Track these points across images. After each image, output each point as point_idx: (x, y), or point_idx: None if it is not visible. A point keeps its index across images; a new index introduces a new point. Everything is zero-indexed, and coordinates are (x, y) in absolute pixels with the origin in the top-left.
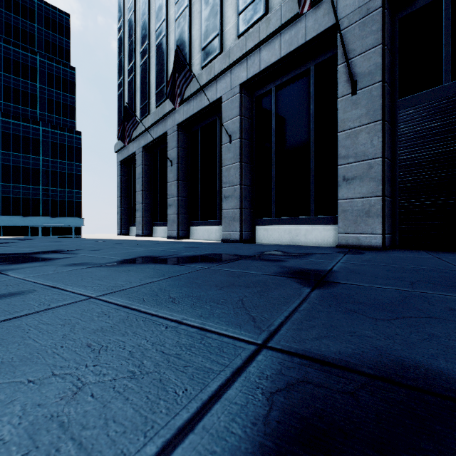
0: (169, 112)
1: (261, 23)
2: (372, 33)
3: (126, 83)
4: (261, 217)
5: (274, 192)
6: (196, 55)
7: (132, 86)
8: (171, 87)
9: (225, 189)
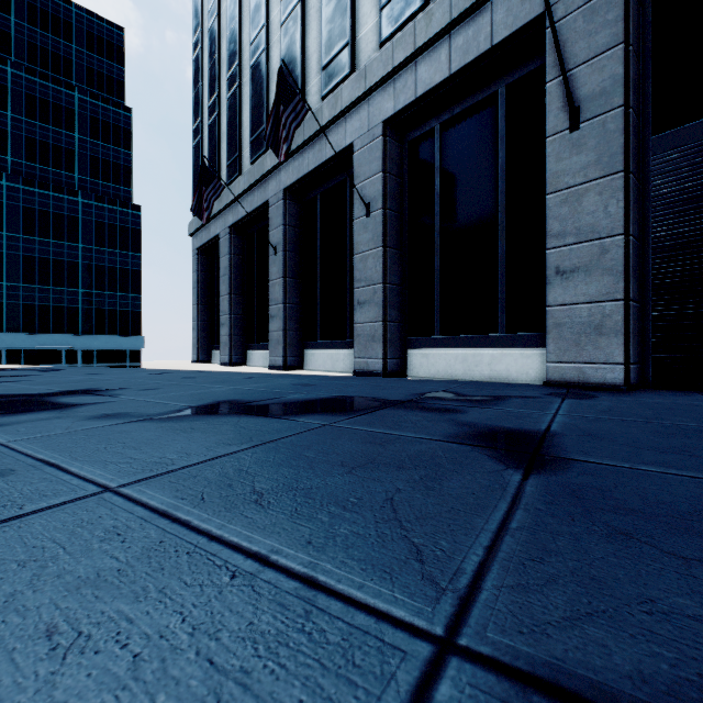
0: (271, 171)
1: (418, 21)
2: (606, 26)
3: (206, 128)
4: (418, 335)
5: (439, 294)
6: (313, 78)
7: (214, 132)
8: (272, 128)
9: (359, 290)
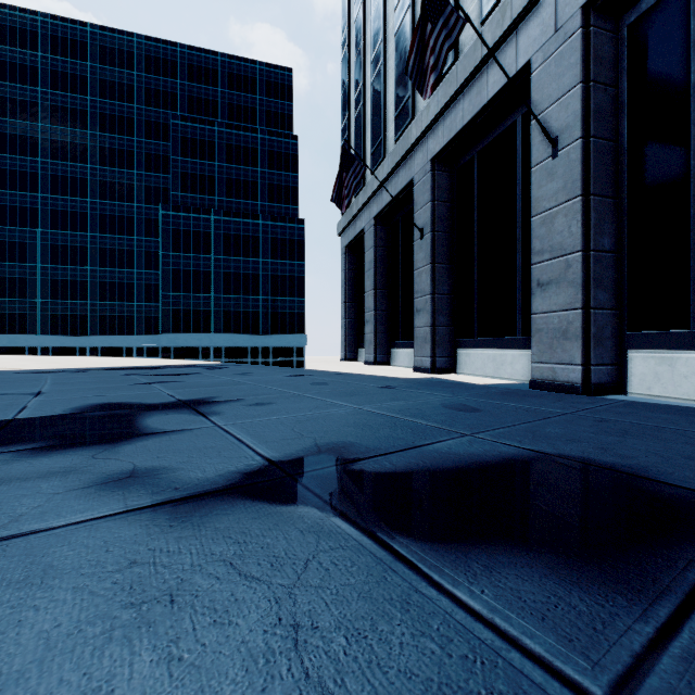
0: (416, 142)
1: None
2: None
3: (352, 123)
4: (649, 329)
5: None
6: (468, 5)
7: (359, 124)
8: (415, 56)
9: (539, 266)
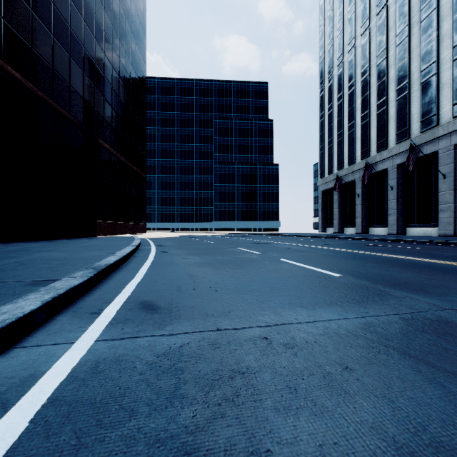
0: (356, 170)
1: (406, 143)
2: (450, 158)
3: (326, 148)
4: (409, 224)
5: (415, 212)
6: (373, 145)
7: (330, 151)
8: (363, 177)
9: (389, 211)
